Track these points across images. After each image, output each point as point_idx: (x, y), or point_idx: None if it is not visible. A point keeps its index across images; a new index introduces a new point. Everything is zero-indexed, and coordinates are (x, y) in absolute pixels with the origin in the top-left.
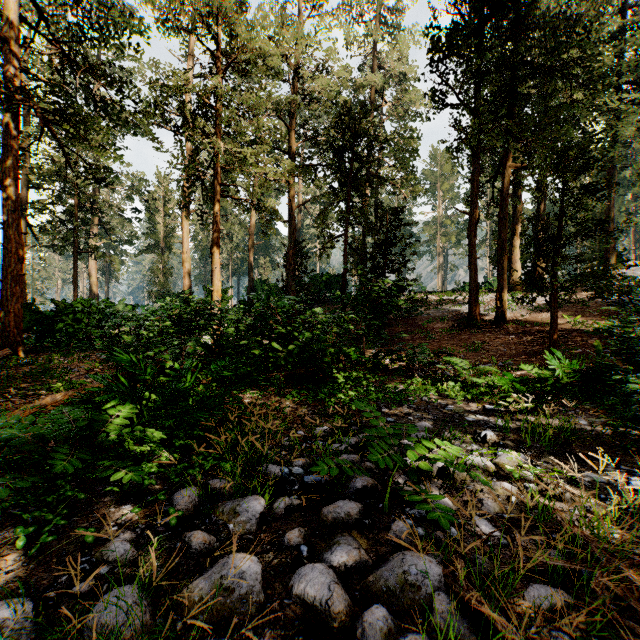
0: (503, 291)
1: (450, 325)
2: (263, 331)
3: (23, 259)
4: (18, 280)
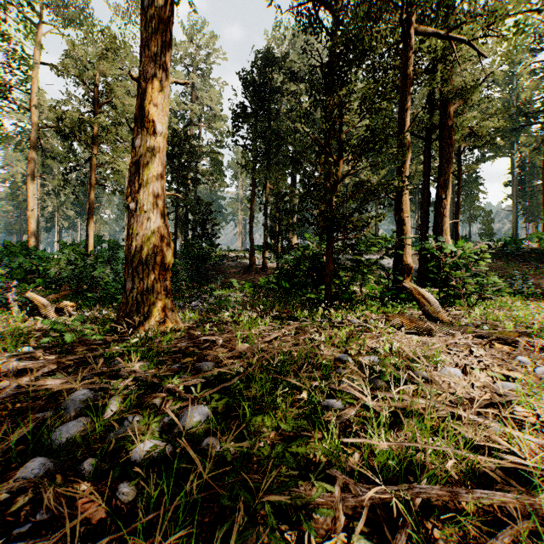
0: (266, 252)
1: (240, 270)
2: None
3: None
4: None
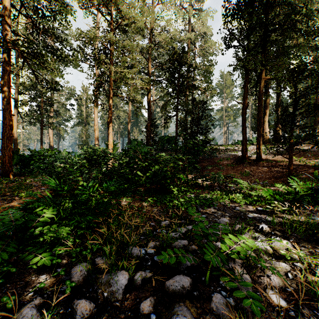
0: (260, 144)
1: (232, 162)
2: (134, 165)
3: (12, 128)
4: (10, 139)
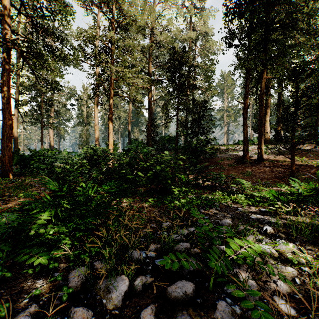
0: (261, 144)
1: (233, 162)
2: (134, 165)
3: (12, 128)
4: (10, 139)
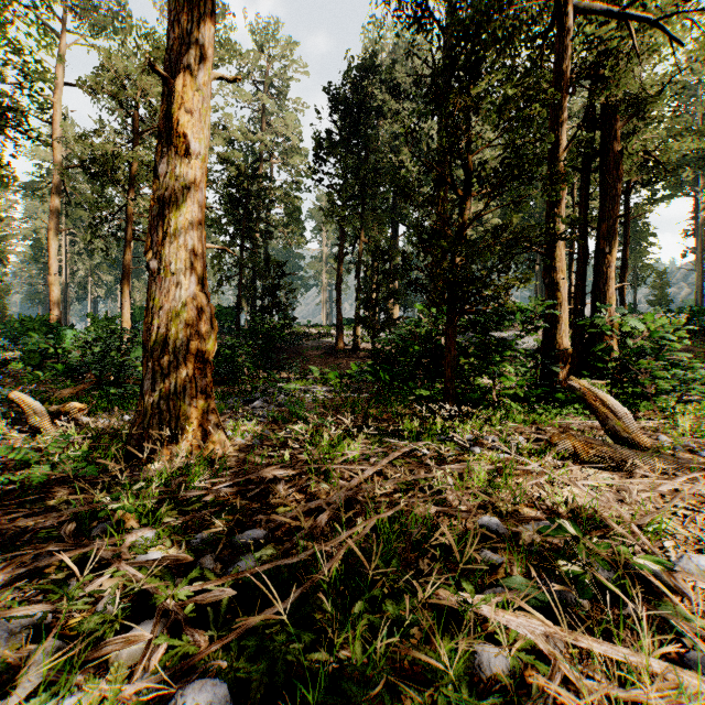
0: (358, 328)
1: (323, 352)
2: None
3: None
4: None
